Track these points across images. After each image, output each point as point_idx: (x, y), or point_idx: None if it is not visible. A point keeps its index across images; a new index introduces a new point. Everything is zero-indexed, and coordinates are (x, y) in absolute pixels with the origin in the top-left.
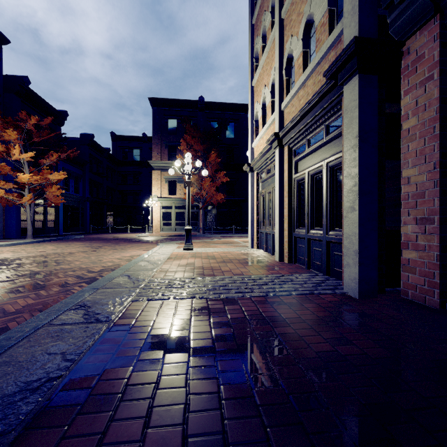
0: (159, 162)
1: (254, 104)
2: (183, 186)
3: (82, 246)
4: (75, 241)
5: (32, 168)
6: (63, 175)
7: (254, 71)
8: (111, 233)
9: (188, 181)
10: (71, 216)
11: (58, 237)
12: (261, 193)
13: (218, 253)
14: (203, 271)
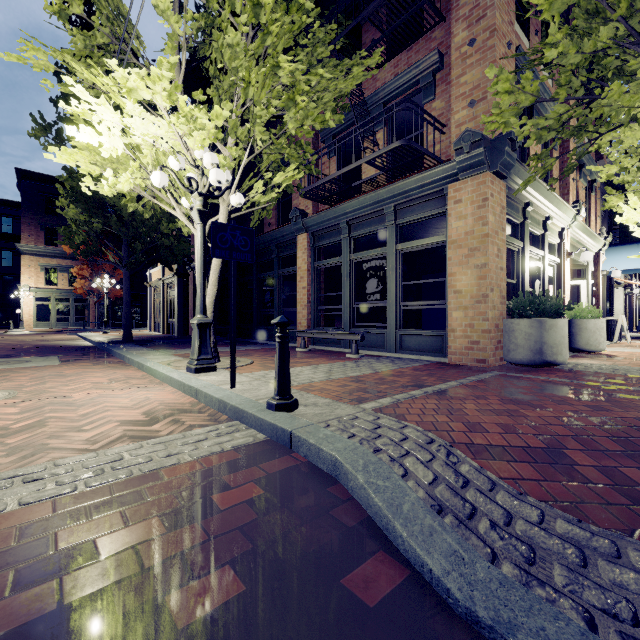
0: (33, 246)
1: None
2: (67, 276)
3: None
4: None
5: None
6: None
7: None
8: None
9: (107, 292)
10: None
11: None
12: (156, 300)
13: None
14: None
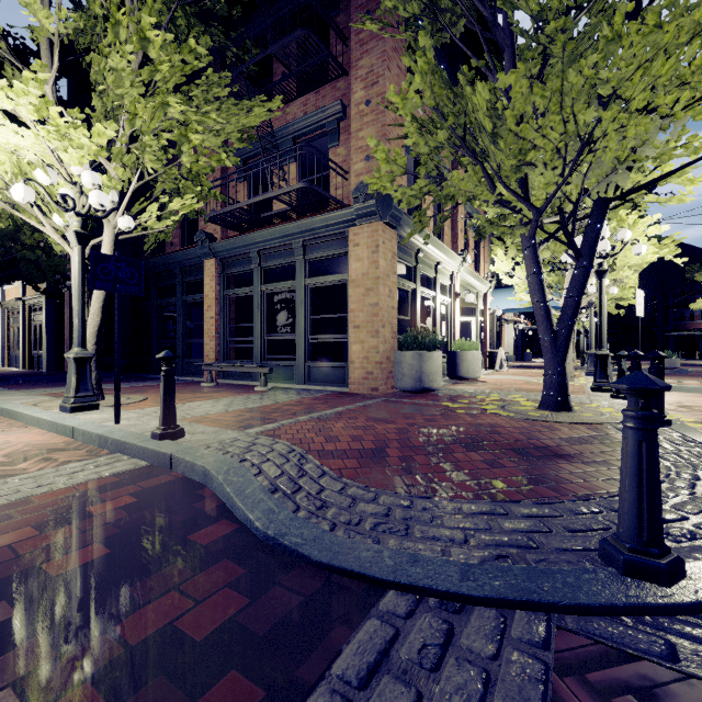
0: None
1: None
2: None
3: None
4: None
5: None
6: None
7: None
8: None
9: None
10: None
11: None
12: (12, 326)
13: None
14: None
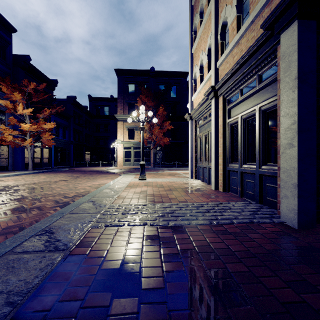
0: (122, 115)
1: (193, 67)
2: (139, 132)
3: (65, 176)
4: (61, 172)
5: (32, 120)
6: (53, 125)
7: (193, 41)
8: (88, 167)
9: (142, 127)
10: (60, 155)
11: (50, 169)
12: (199, 135)
13: (165, 182)
14: (154, 198)
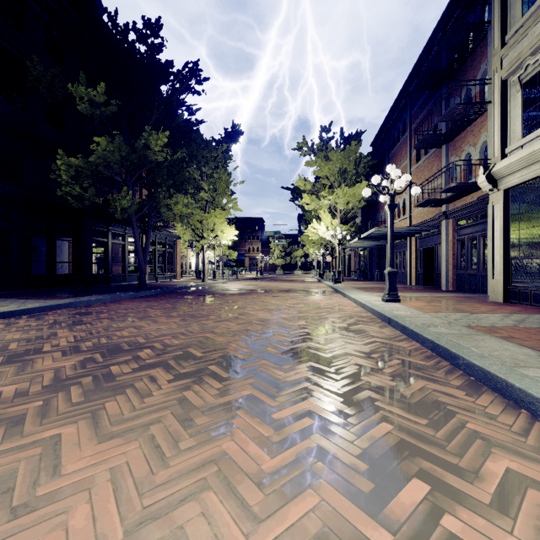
0: None
1: None
2: None
3: None
4: None
5: None
6: None
7: None
8: None
9: None
10: None
11: None
12: None
13: None
14: None
